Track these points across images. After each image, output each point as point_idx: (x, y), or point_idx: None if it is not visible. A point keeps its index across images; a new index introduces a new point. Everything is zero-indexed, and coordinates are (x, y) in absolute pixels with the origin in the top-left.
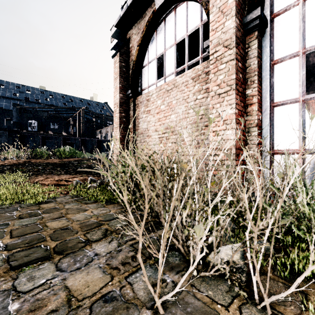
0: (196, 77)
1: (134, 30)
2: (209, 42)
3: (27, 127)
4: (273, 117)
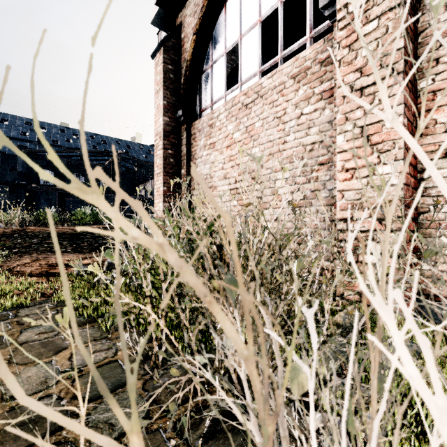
0: (300, 72)
1: (187, 9)
2: None
3: (38, 179)
4: None
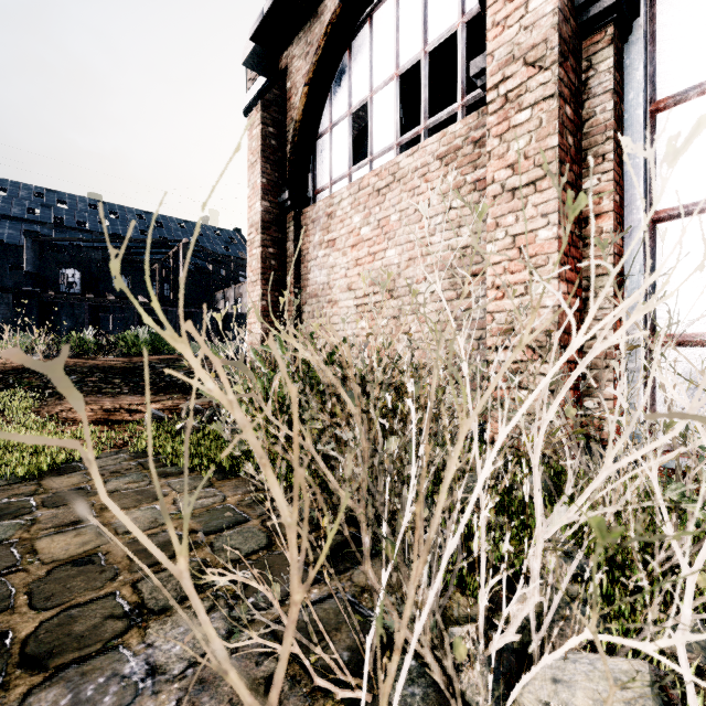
0: (448, 153)
1: (296, 48)
2: (487, 55)
3: (57, 284)
4: (653, 250)
